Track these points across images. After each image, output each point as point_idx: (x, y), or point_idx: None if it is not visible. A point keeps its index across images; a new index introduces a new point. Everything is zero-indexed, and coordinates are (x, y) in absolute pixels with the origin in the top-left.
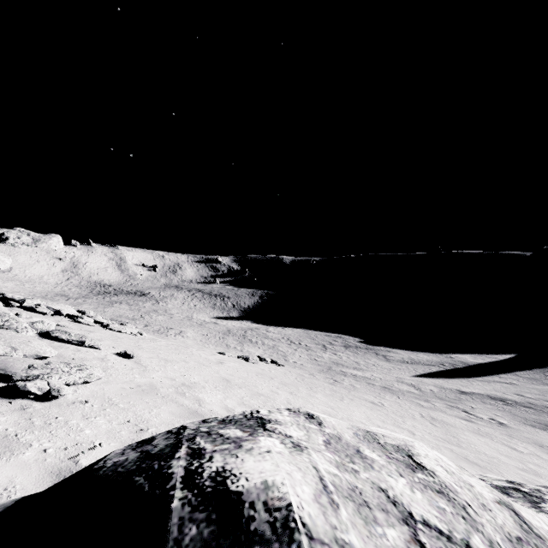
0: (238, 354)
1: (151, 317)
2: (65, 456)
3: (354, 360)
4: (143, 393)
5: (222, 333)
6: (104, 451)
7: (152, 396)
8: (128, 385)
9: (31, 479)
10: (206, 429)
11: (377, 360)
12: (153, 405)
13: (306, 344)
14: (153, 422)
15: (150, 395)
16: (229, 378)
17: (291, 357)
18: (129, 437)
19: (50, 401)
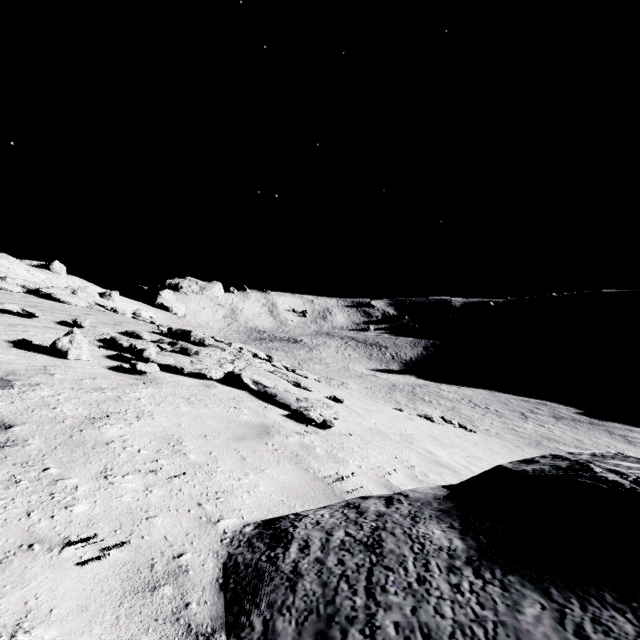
0: (413, 412)
1: (308, 365)
2: (377, 474)
3: (573, 437)
4: (380, 436)
5: (387, 388)
6: (398, 477)
7: (390, 440)
8: (363, 427)
9: (372, 485)
10: (588, 458)
11: (611, 441)
12: (398, 448)
13: (495, 409)
14: (412, 463)
15: (386, 438)
16: (432, 435)
17: (480, 423)
18: (406, 471)
19: (325, 429)
